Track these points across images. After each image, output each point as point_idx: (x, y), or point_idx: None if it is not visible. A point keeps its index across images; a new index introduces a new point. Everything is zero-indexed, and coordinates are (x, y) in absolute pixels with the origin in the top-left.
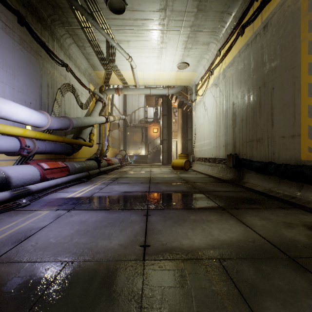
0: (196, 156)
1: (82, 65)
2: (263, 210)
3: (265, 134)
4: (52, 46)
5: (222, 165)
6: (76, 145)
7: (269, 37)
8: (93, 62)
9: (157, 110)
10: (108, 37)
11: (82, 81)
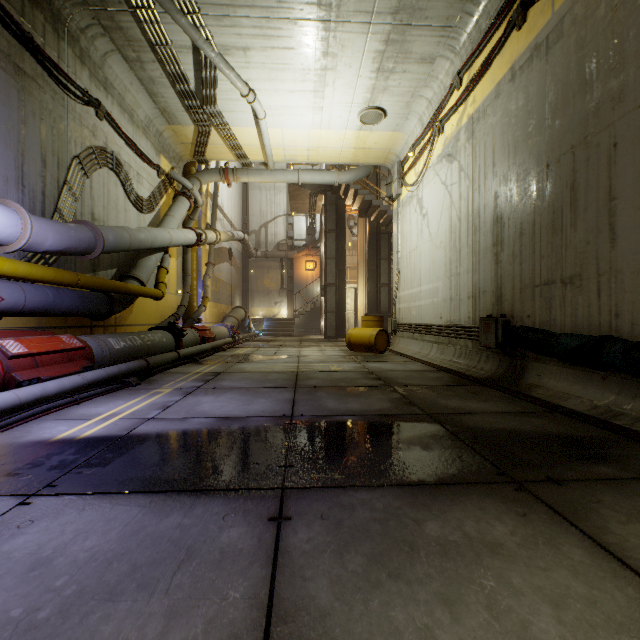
0: (400, 320)
1: (139, 109)
2: None
3: (590, 266)
4: (57, 51)
5: (465, 341)
6: (118, 293)
7: (604, 14)
8: (166, 102)
9: (313, 222)
10: (196, 35)
11: (139, 147)
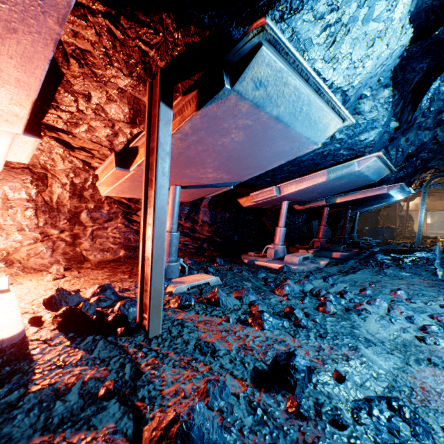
0: None
1: None
2: None
3: None
4: None
5: None
6: None
7: None
8: None
9: None
10: None
11: None
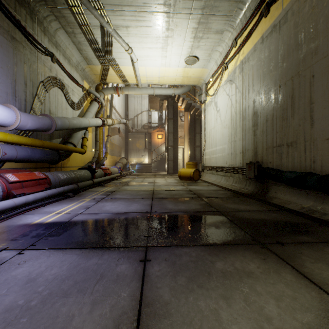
0: (206, 164)
1: (73, 57)
2: (323, 247)
3: (300, 137)
4: (32, 28)
5: (238, 175)
6: (62, 150)
7: (307, 10)
8: (87, 53)
9: (161, 114)
10: (102, 20)
11: (73, 76)
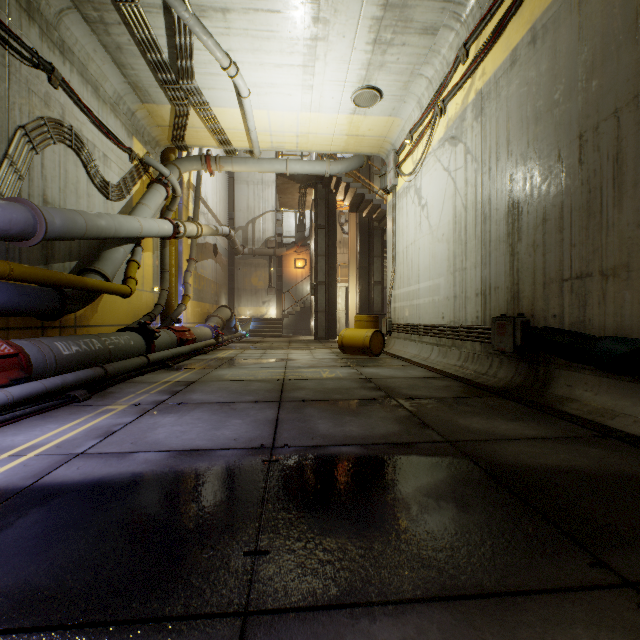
0: (396, 320)
1: (106, 83)
2: None
3: None
4: None
5: (472, 343)
6: (70, 288)
7: None
8: (137, 75)
9: (303, 218)
10: None
11: (106, 125)
